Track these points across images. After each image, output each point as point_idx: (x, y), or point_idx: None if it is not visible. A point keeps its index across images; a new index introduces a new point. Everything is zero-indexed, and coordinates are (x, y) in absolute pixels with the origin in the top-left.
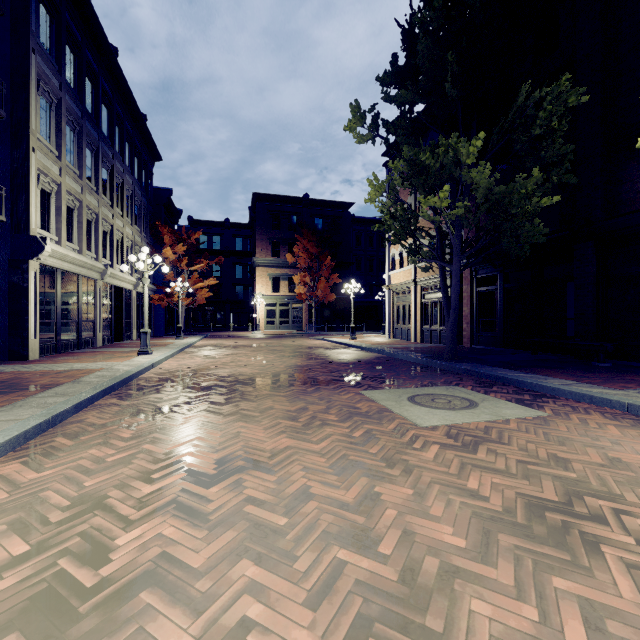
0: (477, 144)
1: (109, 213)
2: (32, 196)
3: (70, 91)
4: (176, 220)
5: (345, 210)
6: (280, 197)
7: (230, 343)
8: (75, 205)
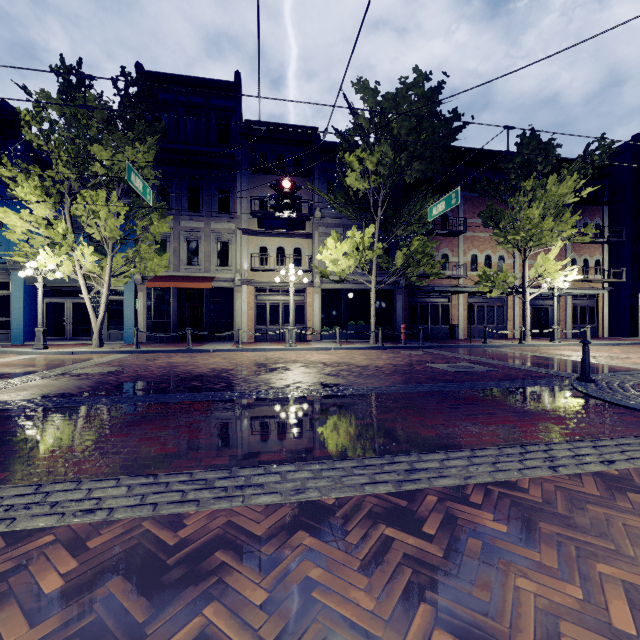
0: None
1: None
2: None
3: None
4: None
5: None
6: None
7: None
8: None
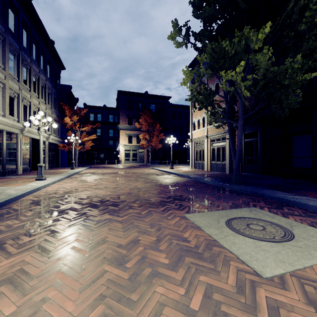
0: (265, 31)
1: (28, 94)
2: None
3: None
4: (75, 104)
5: (167, 100)
6: (132, 93)
7: (102, 171)
8: (0, 86)
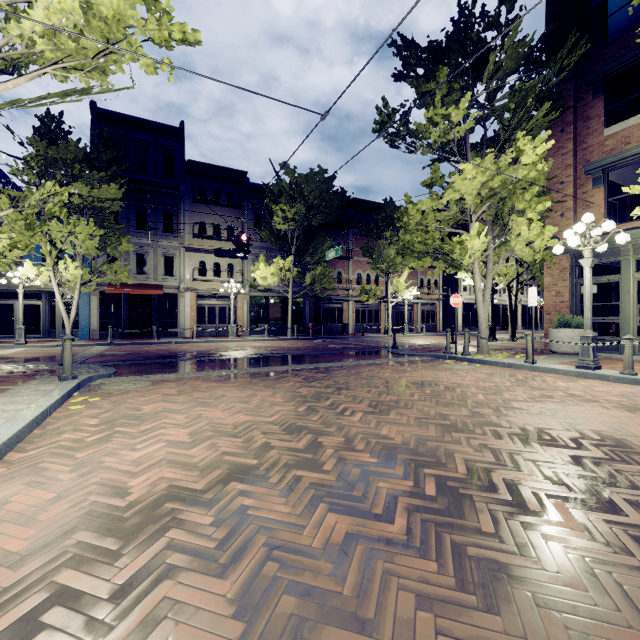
0: None
1: None
2: (459, 283)
3: None
4: None
5: None
6: None
7: None
8: None
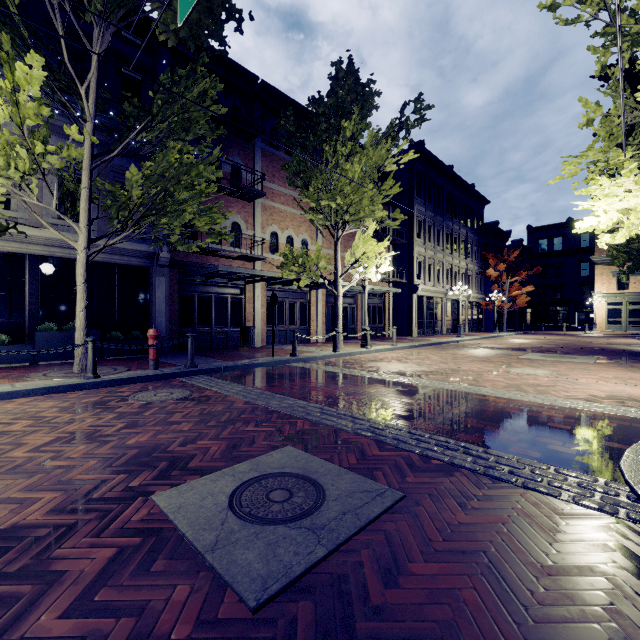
0: None
1: (450, 258)
2: (414, 267)
3: (429, 208)
4: (505, 240)
5: None
6: None
7: (531, 337)
8: (431, 262)
